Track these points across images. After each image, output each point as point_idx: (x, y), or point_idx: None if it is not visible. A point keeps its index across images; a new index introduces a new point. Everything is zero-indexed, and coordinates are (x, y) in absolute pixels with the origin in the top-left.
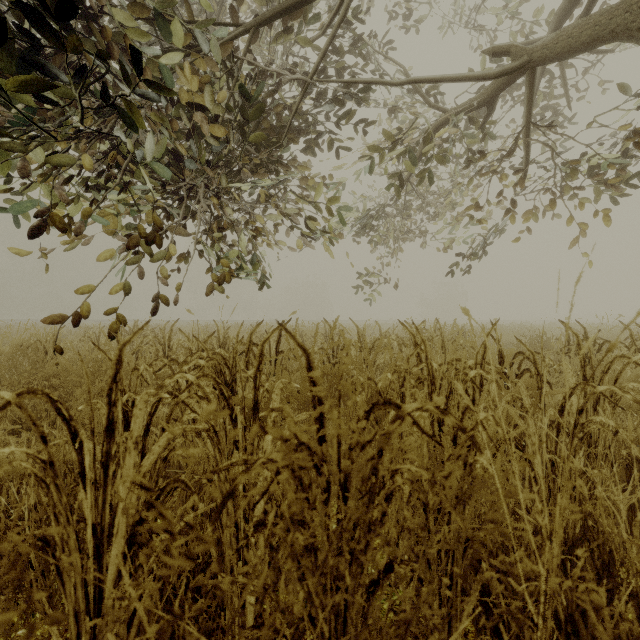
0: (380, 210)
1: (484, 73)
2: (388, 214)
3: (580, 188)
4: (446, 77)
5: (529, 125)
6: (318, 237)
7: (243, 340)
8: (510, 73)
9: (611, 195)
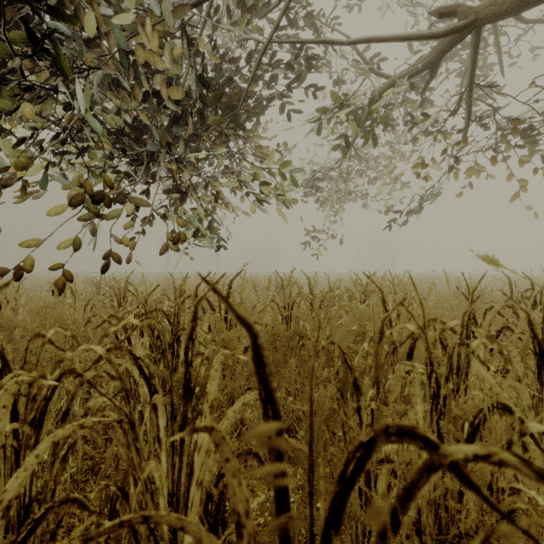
0: (325, 173)
1: (432, 31)
2: (333, 177)
3: (521, 145)
4: (394, 35)
5: (472, 85)
6: (270, 197)
7: (199, 291)
8: (457, 31)
9: (541, 156)
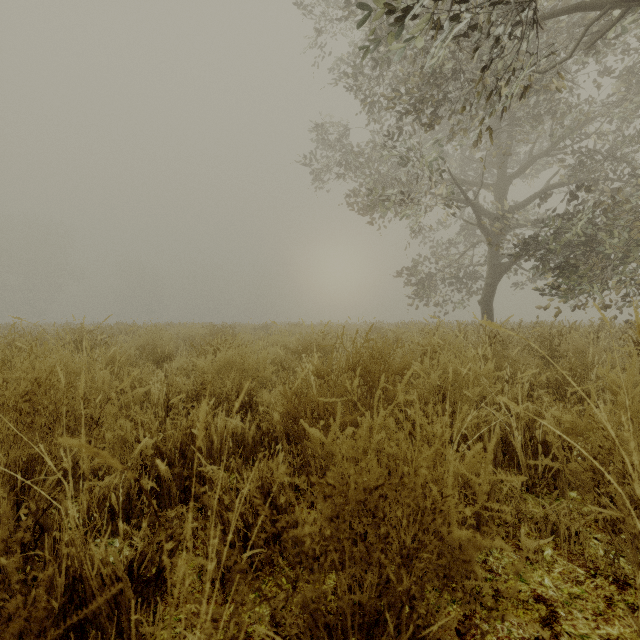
0: None
1: None
2: None
3: None
4: None
5: None
6: None
7: None
8: None
9: None
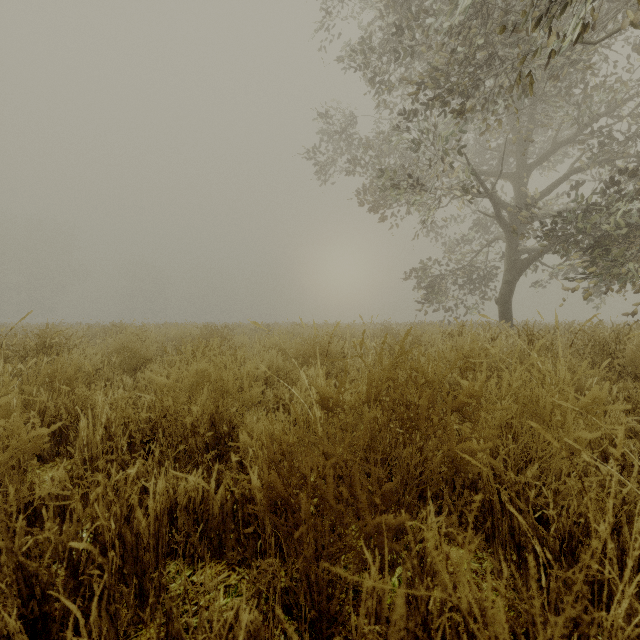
0: None
1: None
2: None
3: None
4: None
5: None
6: None
7: None
8: None
9: None
